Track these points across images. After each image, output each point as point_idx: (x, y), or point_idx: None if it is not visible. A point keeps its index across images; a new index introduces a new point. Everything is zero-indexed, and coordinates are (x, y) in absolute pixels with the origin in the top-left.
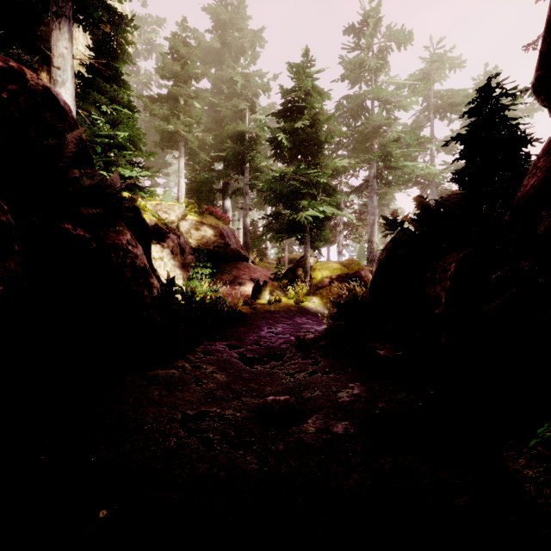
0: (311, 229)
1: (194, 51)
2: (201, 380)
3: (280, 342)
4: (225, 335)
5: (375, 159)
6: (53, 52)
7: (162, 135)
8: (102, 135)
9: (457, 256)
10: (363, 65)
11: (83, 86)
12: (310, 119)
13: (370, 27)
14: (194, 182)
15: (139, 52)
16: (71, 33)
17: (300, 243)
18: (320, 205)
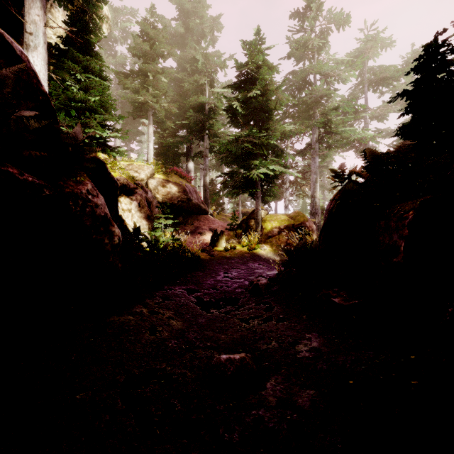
0: (262, 186)
1: (161, 32)
2: (156, 327)
3: (235, 286)
4: (185, 279)
5: (318, 125)
6: (26, 18)
7: (133, 106)
8: (75, 100)
9: (414, 204)
10: (307, 45)
11: (60, 56)
12: (261, 89)
13: (313, 11)
14: (161, 147)
15: (116, 38)
16: (44, 2)
17: (252, 198)
18: (270, 164)
